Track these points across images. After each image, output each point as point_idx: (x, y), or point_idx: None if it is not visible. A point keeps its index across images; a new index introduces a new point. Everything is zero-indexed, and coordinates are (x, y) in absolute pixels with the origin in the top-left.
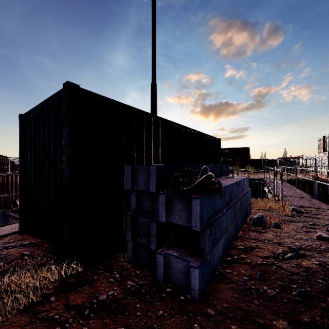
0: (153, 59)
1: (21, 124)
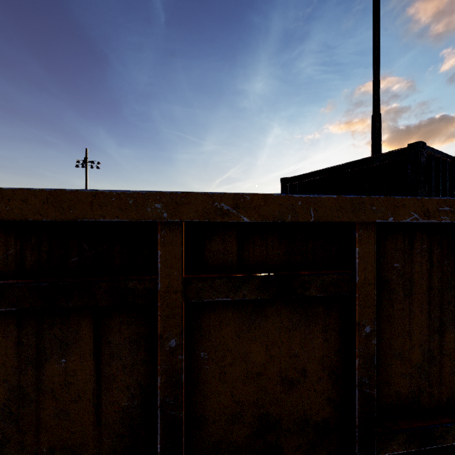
0: (377, 81)
1: (285, 188)
